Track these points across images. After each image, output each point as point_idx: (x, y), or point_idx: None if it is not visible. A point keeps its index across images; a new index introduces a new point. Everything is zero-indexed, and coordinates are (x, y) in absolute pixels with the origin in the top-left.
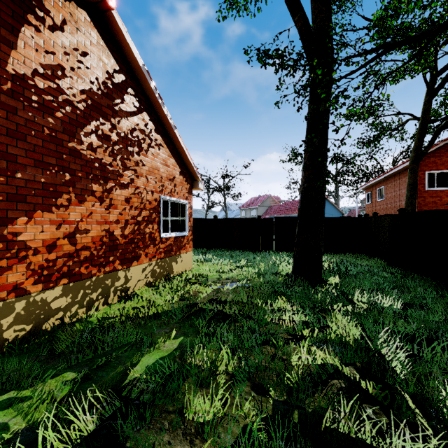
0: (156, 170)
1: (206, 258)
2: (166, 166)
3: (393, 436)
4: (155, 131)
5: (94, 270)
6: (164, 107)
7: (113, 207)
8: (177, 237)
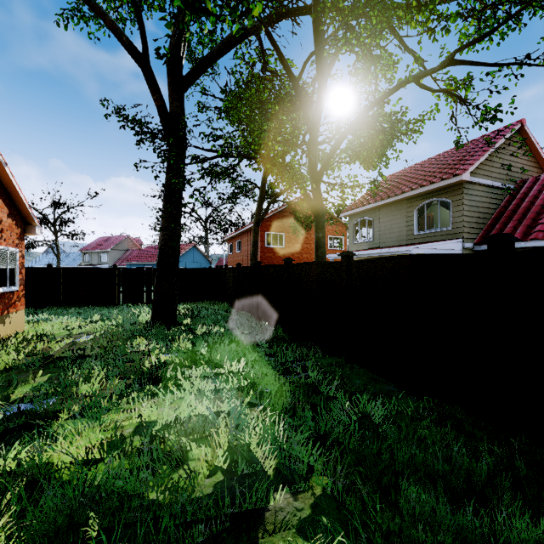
0: None
1: (41, 318)
2: None
3: (189, 370)
4: None
5: None
6: None
7: None
8: (5, 293)
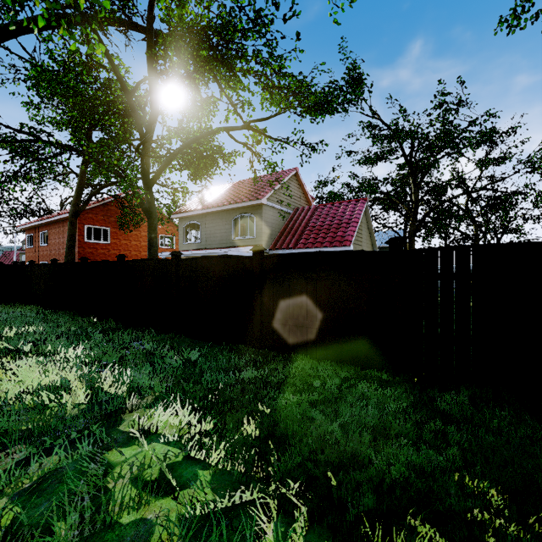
0: None
1: None
2: None
3: (18, 361)
4: None
5: None
6: None
7: None
8: None
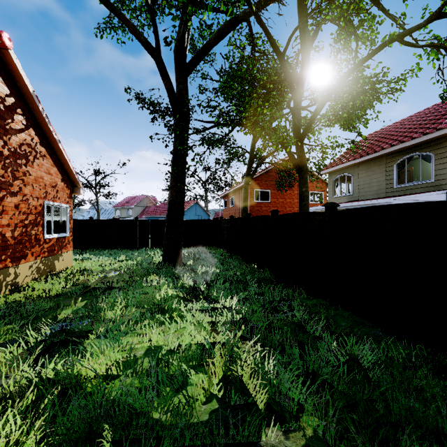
0: (41, 178)
1: (85, 257)
2: (49, 175)
3: (190, 304)
4: (39, 144)
5: None
6: (50, 125)
7: (5, 213)
8: (59, 238)
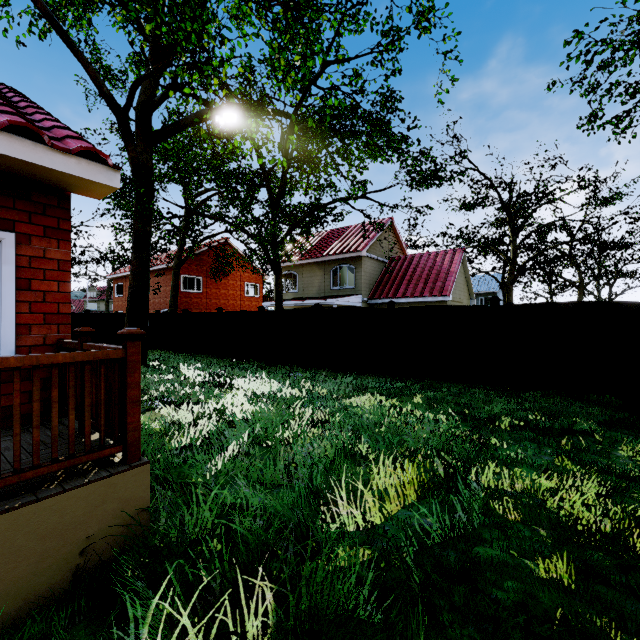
0: None
1: None
2: None
3: (234, 380)
4: None
5: None
6: None
7: None
8: None
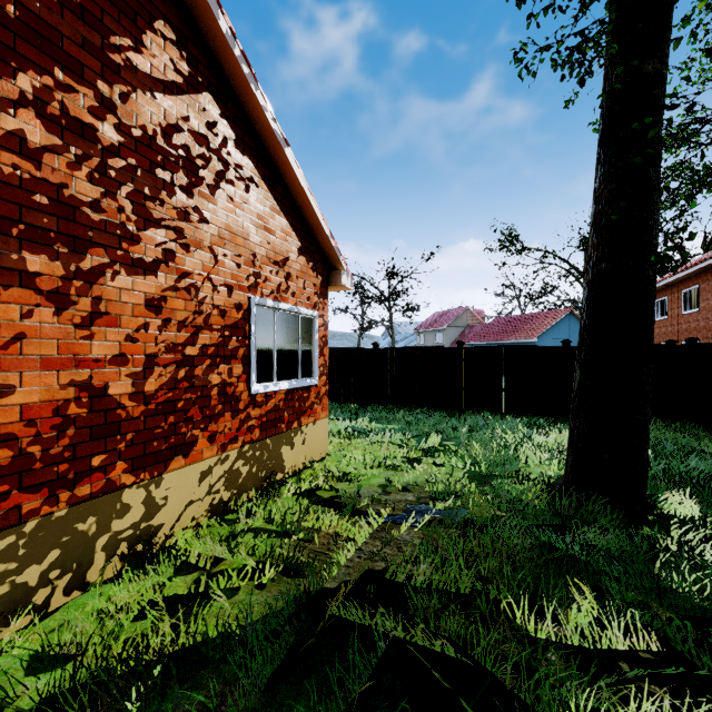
0: (239, 237)
1: (358, 428)
2: (265, 232)
3: None
4: (235, 147)
5: (33, 501)
6: (256, 87)
7: (106, 321)
8: (293, 390)
